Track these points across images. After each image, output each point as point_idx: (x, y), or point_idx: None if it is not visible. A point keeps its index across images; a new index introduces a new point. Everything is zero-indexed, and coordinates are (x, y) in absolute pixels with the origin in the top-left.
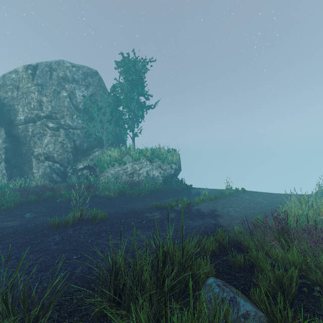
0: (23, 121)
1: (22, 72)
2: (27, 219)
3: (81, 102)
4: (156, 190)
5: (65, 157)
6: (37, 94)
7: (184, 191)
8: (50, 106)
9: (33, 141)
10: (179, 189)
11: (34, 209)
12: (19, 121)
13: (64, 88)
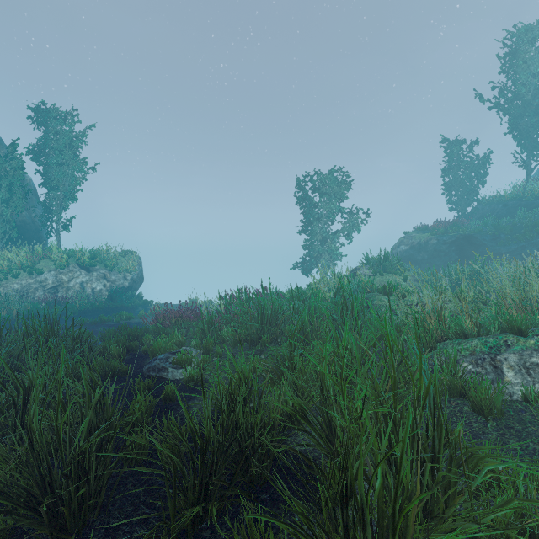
0: None
1: None
2: None
3: None
4: (94, 309)
5: None
6: None
7: (139, 308)
8: None
9: None
10: (133, 306)
11: None
12: None
13: None
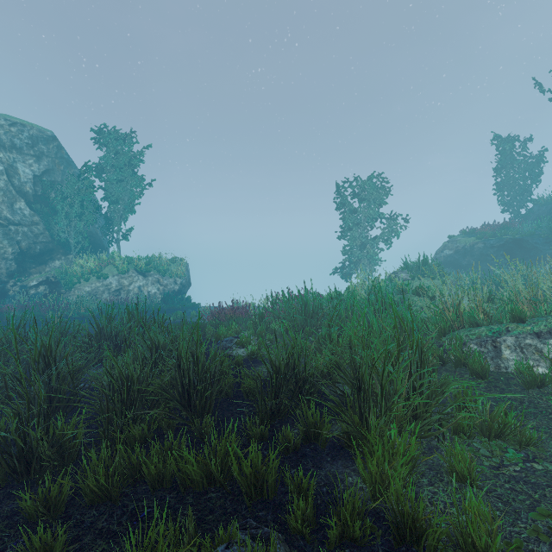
0: None
1: None
2: None
3: (28, 183)
4: (151, 310)
5: (4, 267)
6: None
7: (188, 310)
8: None
9: None
10: (183, 308)
11: None
12: None
13: None
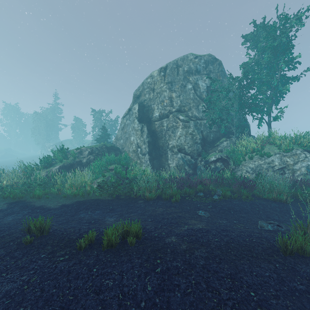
0: (158, 117)
1: (156, 76)
2: (205, 219)
3: (203, 92)
4: None
5: (195, 148)
6: (168, 91)
7: None
8: (179, 100)
9: (167, 134)
10: None
11: (200, 206)
12: (156, 118)
13: (189, 80)
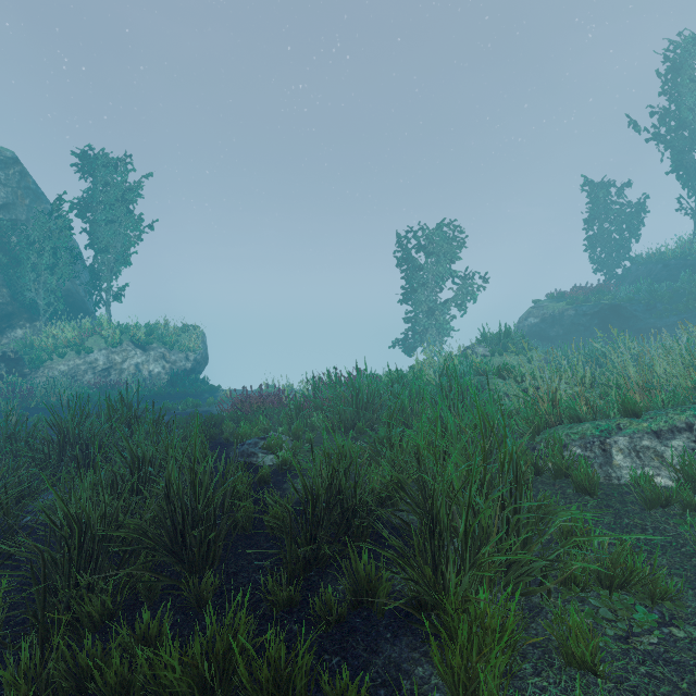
0: None
1: None
2: None
3: None
4: (153, 396)
5: None
6: None
7: (204, 395)
8: None
9: None
10: (198, 393)
11: None
12: None
13: None
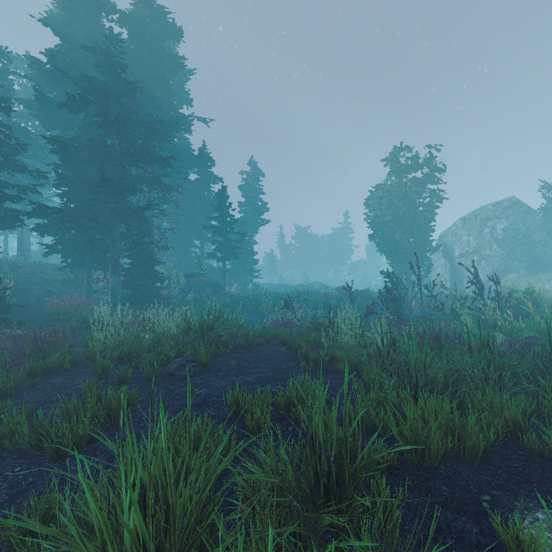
0: (458, 256)
1: (458, 224)
2: None
3: (500, 234)
4: None
5: (485, 278)
6: (466, 237)
7: None
8: (475, 244)
9: (464, 268)
10: None
11: None
12: (456, 256)
13: (486, 227)
